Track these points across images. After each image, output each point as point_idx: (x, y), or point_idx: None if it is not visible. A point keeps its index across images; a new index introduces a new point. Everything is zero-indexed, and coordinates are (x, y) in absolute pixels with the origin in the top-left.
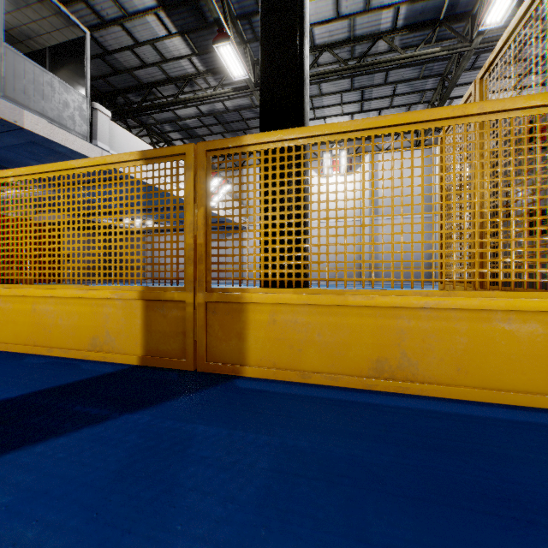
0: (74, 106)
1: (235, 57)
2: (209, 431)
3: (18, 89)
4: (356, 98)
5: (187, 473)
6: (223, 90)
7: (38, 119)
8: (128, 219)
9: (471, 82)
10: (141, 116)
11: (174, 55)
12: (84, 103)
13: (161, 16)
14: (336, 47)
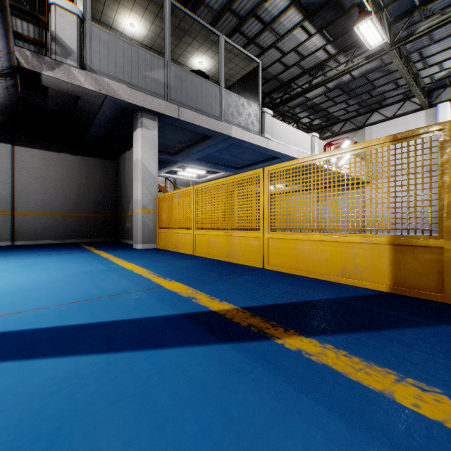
0: (253, 114)
1: (374, 28)
2: None
3: (229, 114)
4: None
5: None
6: (355, 62)
7: (237, 129)
8: None
9: None
10: (279, 107)
11: (311, 51)
12: (258, 110)
13: (304, 25)
14: None
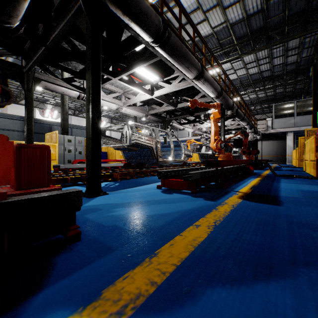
0: None
1: None
2: None
3: None
4: None
5: None
6: None
7: None
8: None
9: None
10: None
11: None
12: None
13: None
14: None
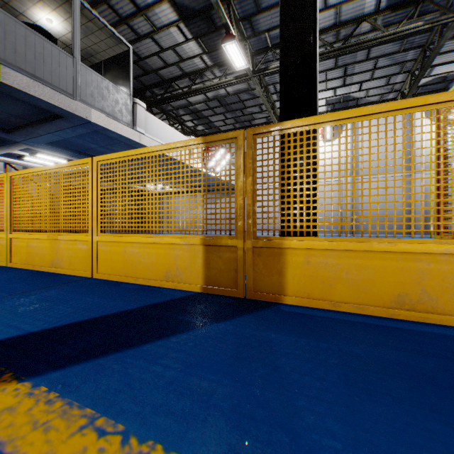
0: (122, 102)
1: (238, 52)
2: (280, 337)
3: (87, 94)
4: (339, 74)
5: (282, 361)
6: (227, 79)
7: (100, 114)
8: (151, 185)
9: (452, 50)
10: (162, 105)
11: (189, 55)
12: (128, 99)
13: (181, 27)
14: (322, 33)
